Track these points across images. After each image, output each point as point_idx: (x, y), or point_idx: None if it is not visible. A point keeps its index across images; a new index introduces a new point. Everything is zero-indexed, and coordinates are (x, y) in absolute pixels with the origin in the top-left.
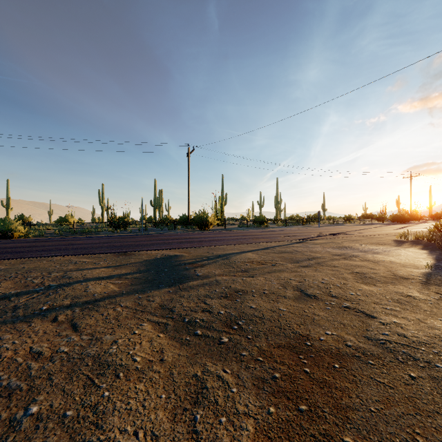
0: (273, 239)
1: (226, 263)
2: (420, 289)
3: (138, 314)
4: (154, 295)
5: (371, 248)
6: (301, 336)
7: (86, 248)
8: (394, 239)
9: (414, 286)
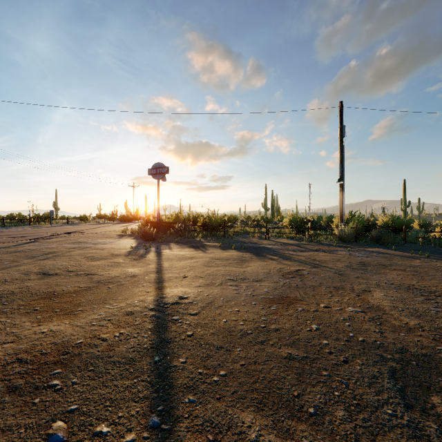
0: None
1: None
2: (124, 258)
3: None
4: None
5: (101, 241)
6: (50, 292)
7: None
8: (118, 234)
9: (121, 258)
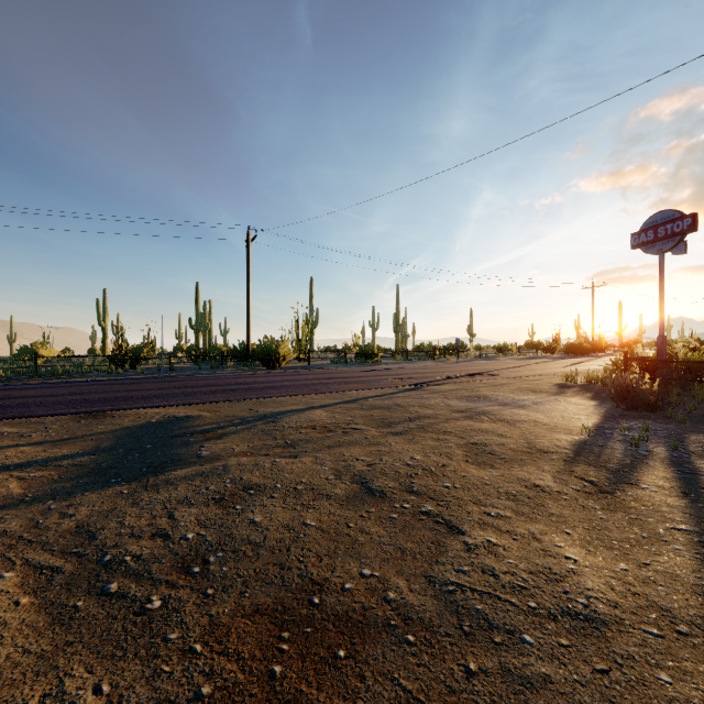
0: (371, 385)
1: (266, 430)
2: (560, 471)
3: (15, 549)
4: (83, 502)
5: (516, 398)
6: (311, 584)
7: (26, 406)
8: (556, 382)
9: (551, 468)
